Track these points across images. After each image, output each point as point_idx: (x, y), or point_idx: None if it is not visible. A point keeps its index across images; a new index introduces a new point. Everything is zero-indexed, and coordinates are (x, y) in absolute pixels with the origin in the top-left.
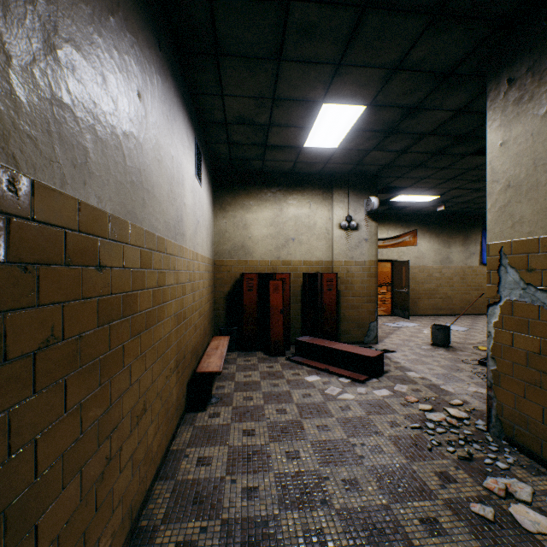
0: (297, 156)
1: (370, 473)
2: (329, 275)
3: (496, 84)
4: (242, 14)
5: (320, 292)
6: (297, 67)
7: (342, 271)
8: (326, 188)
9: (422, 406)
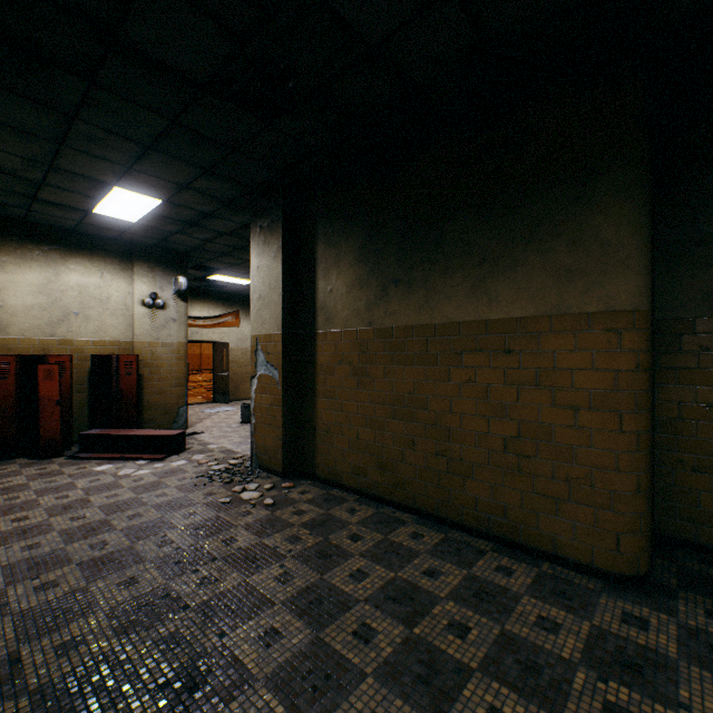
0: (83, 218)
1: (153, 507)
2: (129, 358)
3: (256, 225)
4: (17, 105)
5: (117, 377)
6: (84, 156)
7: (146, 353)
8: (125, 257)
9: (211, 463)
